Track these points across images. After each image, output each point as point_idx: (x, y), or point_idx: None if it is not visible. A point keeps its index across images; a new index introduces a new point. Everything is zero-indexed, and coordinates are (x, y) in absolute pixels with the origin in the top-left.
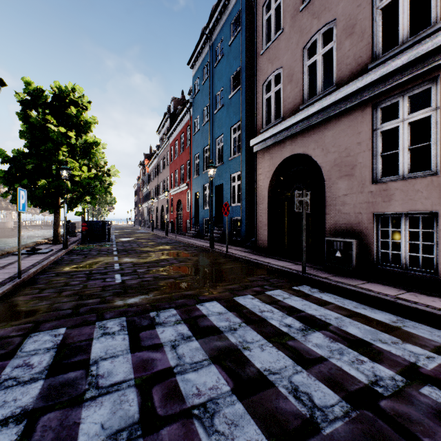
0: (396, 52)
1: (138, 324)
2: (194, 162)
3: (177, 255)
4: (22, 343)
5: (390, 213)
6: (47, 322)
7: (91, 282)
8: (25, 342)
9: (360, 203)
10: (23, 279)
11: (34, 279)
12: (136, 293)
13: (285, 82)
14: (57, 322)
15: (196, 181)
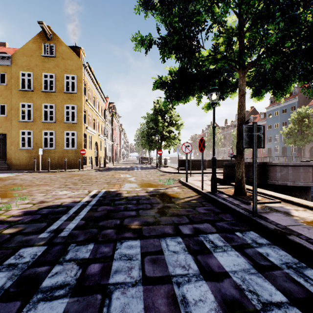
0: None
1: None
2: (267, 138)
3: None
4: None
5: None
6: None
7: None
8: None
9: None
10: None
11: None
12: None
13: None
14: None
15: (268, 144)
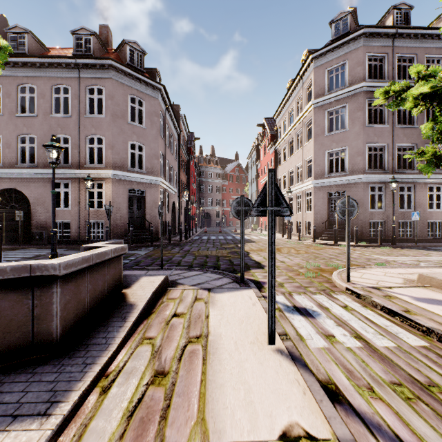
0: (60, 167)
1: None
2: None
3: None
4: None
5: (58, 221)
6: None
7: None
8: None
9: (48, 217)
10: None
11: None
12: None
13: (5, 146)
14: None
15: None
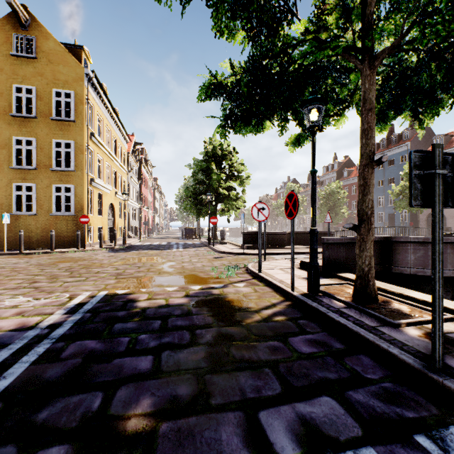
0: None
1: None
2: None
3: None
4: None
5: None
6: None
7: None
8: None
9: None
10: None
11: None
12: None
13: None
14: None
15: None
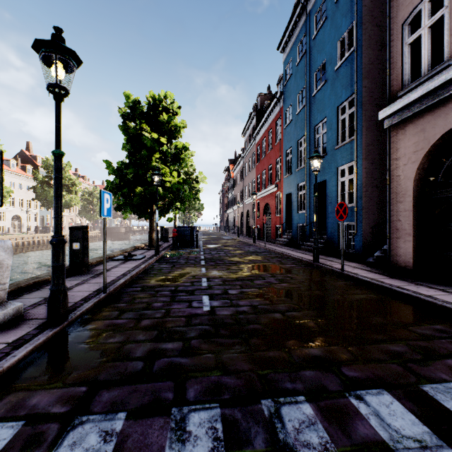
0: None
1: (243, 437)
2: (285, 159)
3: (273, 271)
4: (54, 446)
5: None
6: (106, 386)
7: (175, 307)
8: (58, 445)
9: None
10: (107, 294)
11: (120, 293)
12: (231, 337)
13: None
14: (119, 390)
15: (287, 181)
